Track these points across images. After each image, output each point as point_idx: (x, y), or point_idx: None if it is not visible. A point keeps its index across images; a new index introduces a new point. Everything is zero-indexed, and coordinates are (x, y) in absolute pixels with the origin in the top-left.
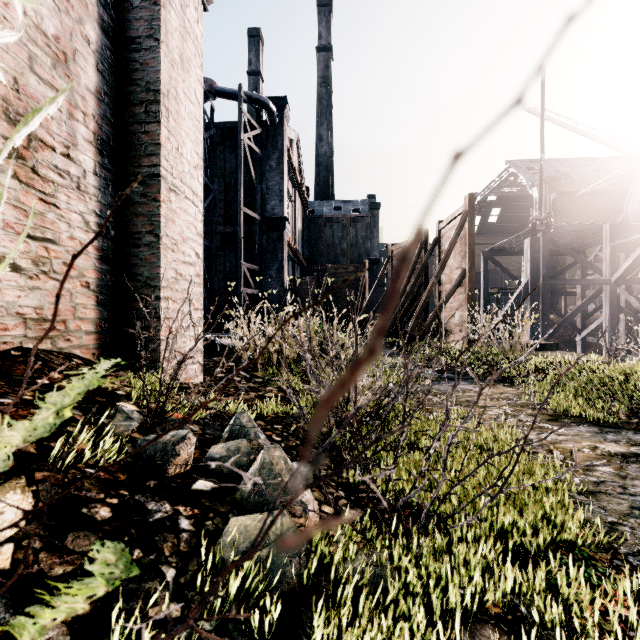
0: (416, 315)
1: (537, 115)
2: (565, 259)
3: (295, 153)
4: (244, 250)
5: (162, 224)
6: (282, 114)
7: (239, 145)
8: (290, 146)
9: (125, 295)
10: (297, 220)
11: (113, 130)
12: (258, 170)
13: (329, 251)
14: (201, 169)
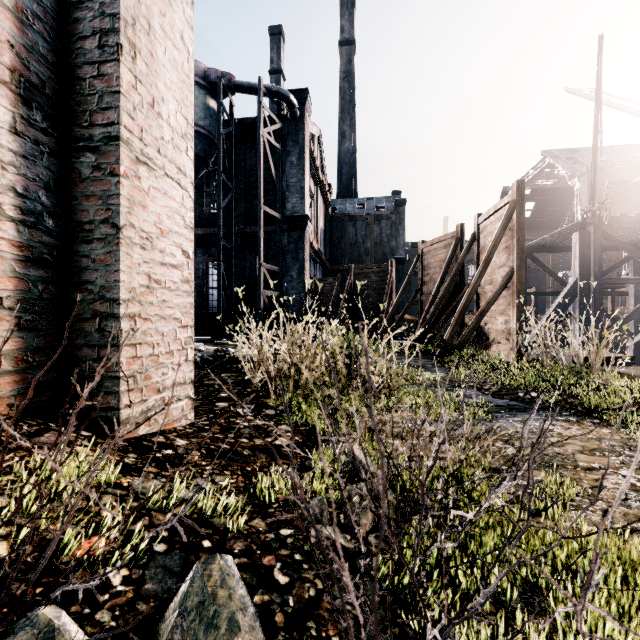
0: (455, 321)
1: (583, 96)
2: (610, 255)
3: (317, 149)
4: (264, 250)
5: (122, 209)
6: (303, 107)
7: (258, 140)
8: (312, 142)
9: (71, 312)
10: (319, 219)
11: (51, 73)
12: (278, 166)
13: (352, 250)
14: (192, 140)
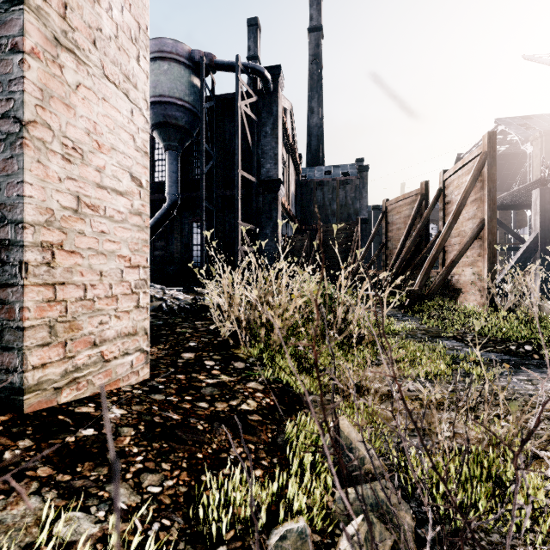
0: (424, 272)
1: (541, 62)
2: None
3: (289, 122)
4: (242, 211)
5: (29, 99)
6: (276, 82)
7: (236, 112)
8: (284, 115)
9: None
10: (290, 184)
11: None
12: (254, 136)
13: (320, 212)
14: (145, 51)
